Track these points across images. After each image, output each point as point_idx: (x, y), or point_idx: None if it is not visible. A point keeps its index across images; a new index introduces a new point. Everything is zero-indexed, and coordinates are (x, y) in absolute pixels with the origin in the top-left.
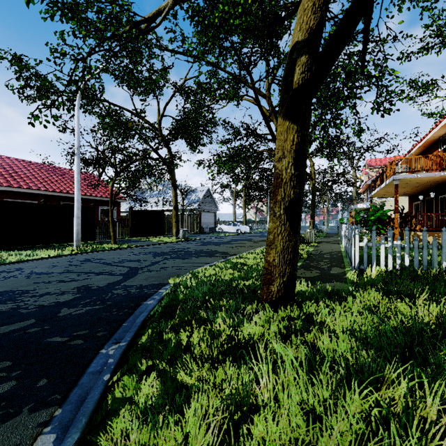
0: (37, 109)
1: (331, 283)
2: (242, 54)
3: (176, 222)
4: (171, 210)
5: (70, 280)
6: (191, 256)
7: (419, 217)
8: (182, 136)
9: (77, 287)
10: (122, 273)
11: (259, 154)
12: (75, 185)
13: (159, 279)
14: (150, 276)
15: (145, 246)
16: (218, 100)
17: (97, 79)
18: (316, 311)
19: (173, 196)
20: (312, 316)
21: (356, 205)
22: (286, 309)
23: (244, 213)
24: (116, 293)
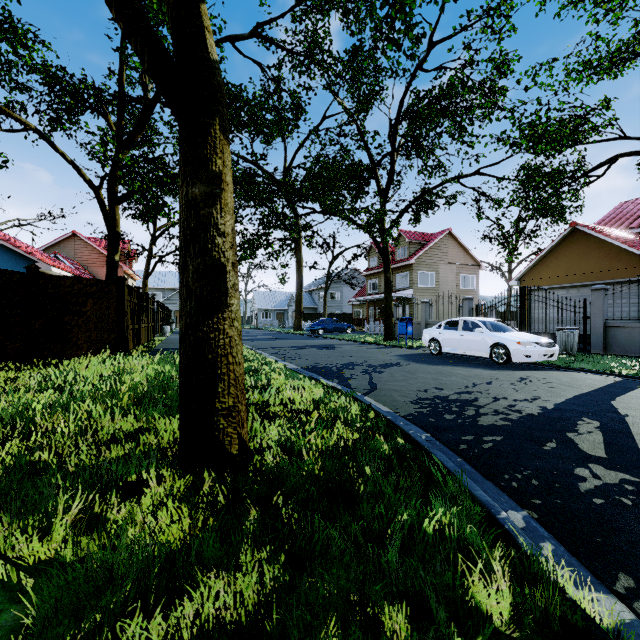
0: None
1: None
2: None
3: None
4: None
5: None
6: None
7: None
8: None
9: None
10: None
11: None
12: None
13: None
14: None
15: None
16: None
17: None
18: None
19: None
20: None
21: None
22: None
23: None
24: None
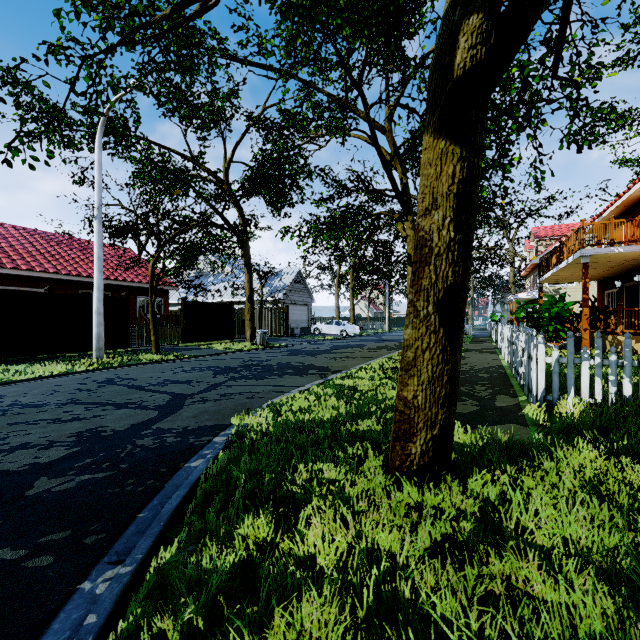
0: (16, 137)
1: (501, 426)
2: (350, 67)
3: (251, 320)
4: (244, 302)
5: (70, 418)
6: (272, 374)
7: (620, 314)
8: (259, 192)
9: (77, 432)
10: (159, 405)
11: (375, 218)
12: (95, 264)
13: (218, 416)
14: (204, 410)
15: (204, 356)
16: (313, 138)
17: (130, 103)
18: (498, 498)
19: (246, 281)
20: (491, 506)
21: (517, 295)
22: (437, 485)
23: (352, 306)
24: (141, 444)
